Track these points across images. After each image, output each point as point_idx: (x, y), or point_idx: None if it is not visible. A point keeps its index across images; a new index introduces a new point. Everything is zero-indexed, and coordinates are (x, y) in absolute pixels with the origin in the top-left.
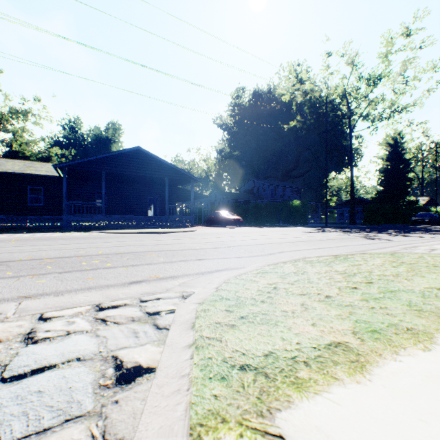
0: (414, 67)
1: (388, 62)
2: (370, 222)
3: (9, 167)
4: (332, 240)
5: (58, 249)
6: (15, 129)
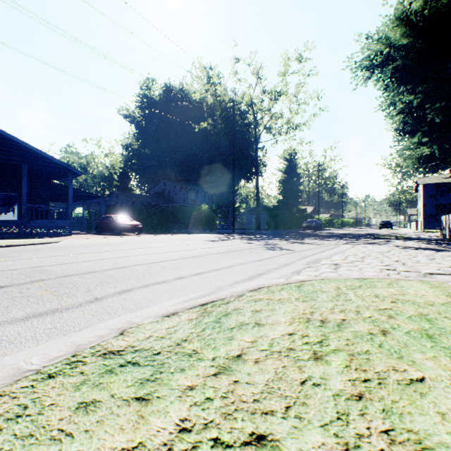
0: (305, 92)
1: (286, 82)
2: (272, 228)
3: None
4: (229, 254)
5: None
6: None
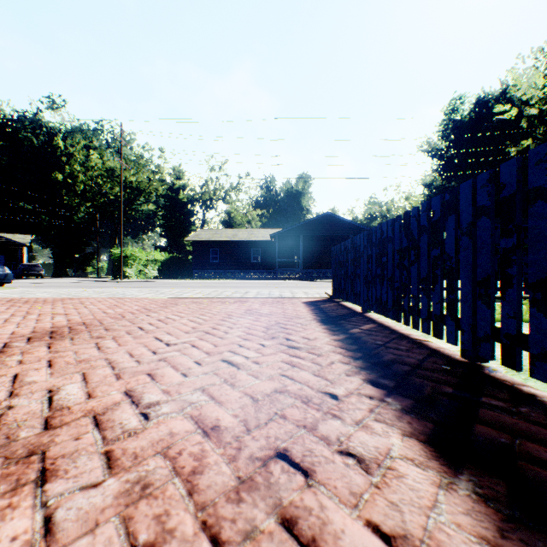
0: None
1: None
2: None
3: (241, 236)
4: None
5: (293, 285)
6: (233, 201)
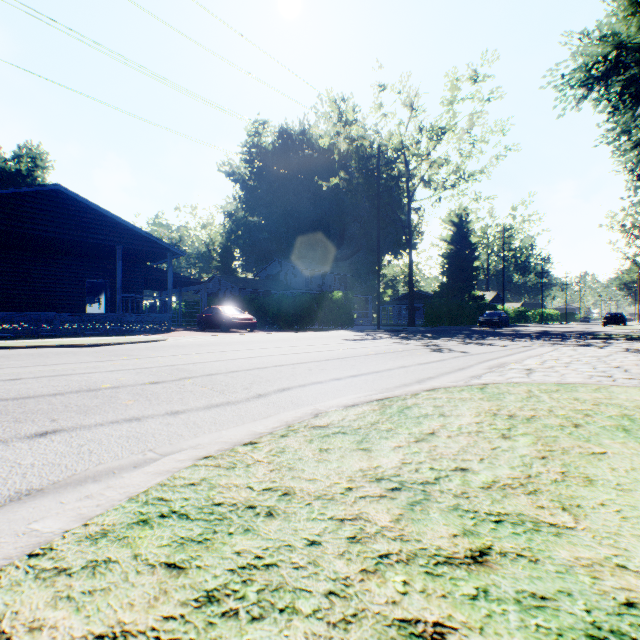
0: (482, 124)
1: (454, 112)
2: (432, 323)
3: None
4: (383, 356)
5: None
6: None
